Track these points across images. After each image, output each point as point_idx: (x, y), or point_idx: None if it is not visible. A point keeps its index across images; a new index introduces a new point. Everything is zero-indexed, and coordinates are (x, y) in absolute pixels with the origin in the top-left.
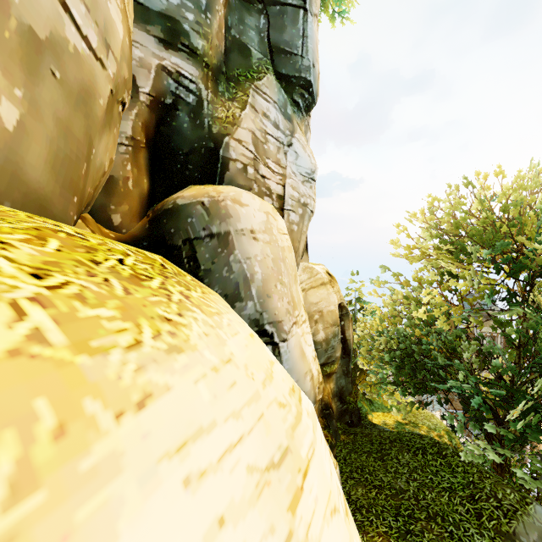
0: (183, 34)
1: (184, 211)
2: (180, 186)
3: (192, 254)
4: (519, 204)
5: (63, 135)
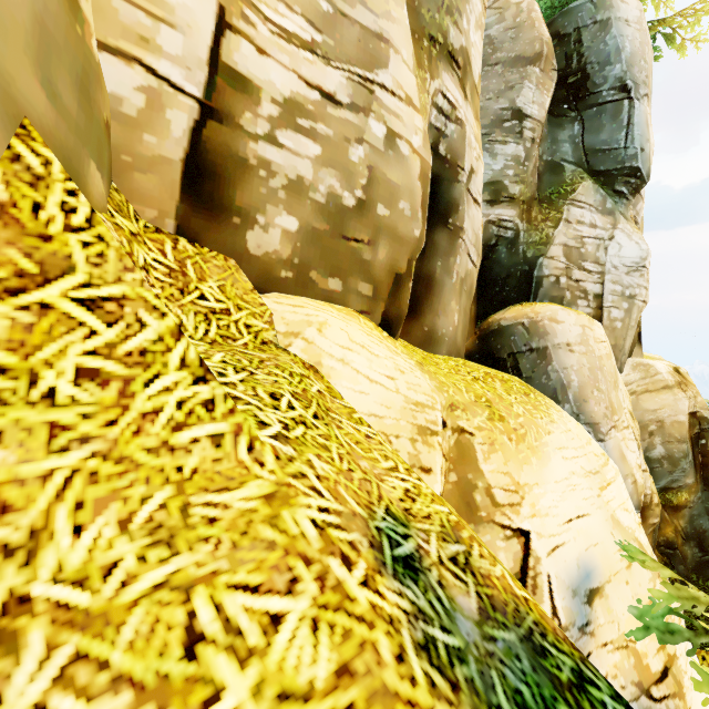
0: (504, 189)
1: (507, 331)
2: (498, 305)
3: (515, 365)
4: None
5: (464, 316)
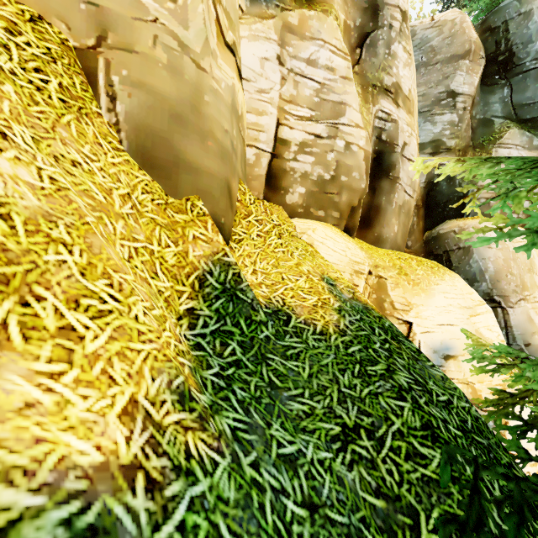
0: (442, 144)
1: (443, 237)
2: (441, 221)
3: (448, 258)
4: None
5: (403, 227)
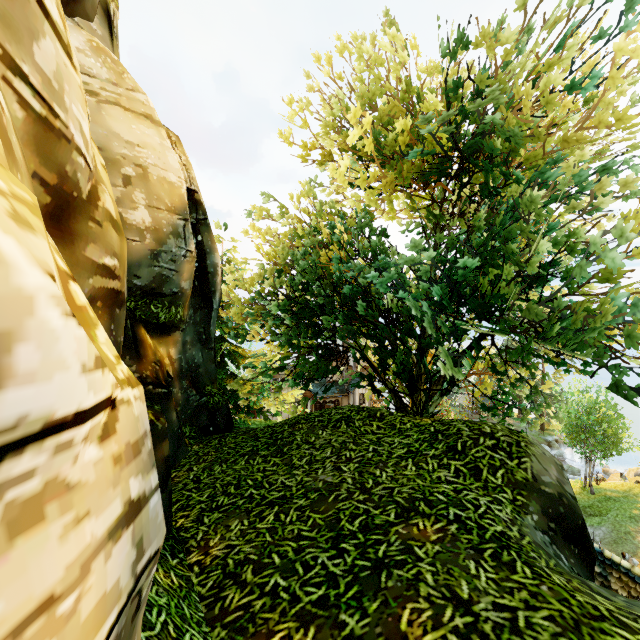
0: None
1: None
2: None
3: None
4: (435, 92)
5: None
